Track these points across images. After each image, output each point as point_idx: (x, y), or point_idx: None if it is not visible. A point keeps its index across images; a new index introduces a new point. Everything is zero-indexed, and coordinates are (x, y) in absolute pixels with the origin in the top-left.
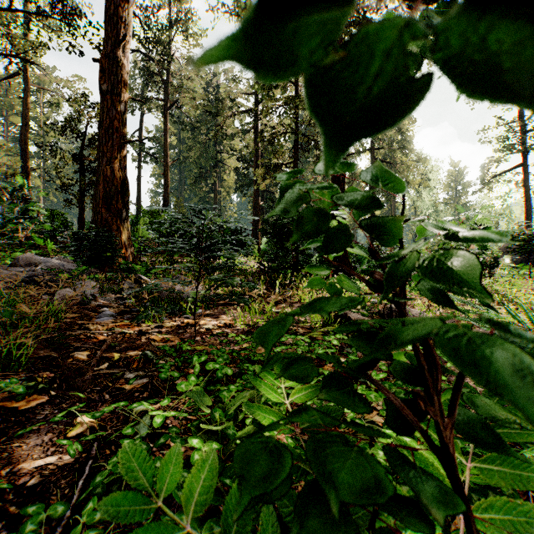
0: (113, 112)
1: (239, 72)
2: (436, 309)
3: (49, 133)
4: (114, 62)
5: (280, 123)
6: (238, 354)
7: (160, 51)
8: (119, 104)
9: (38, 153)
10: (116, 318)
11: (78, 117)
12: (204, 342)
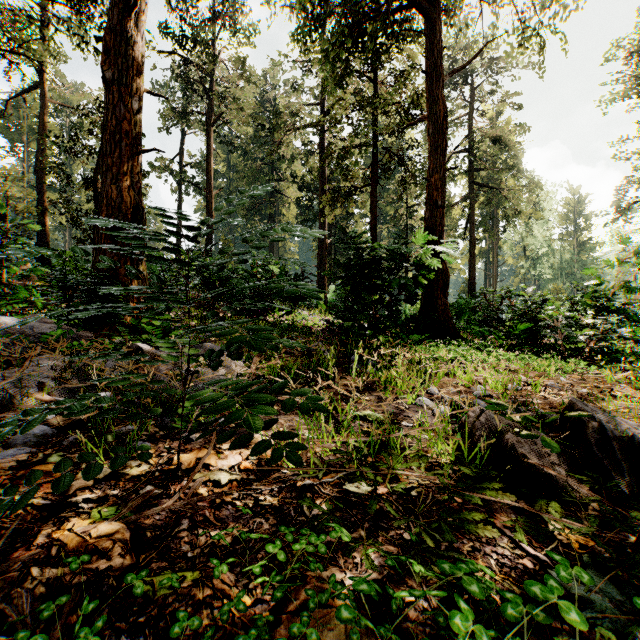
0: (121, 109)
1: (301, 77)
2: (639, 408)
3: (77, 162)
4: (123, 39)
5: (354, 135)
6: (265, 639)
7: (202, 52)
8: (130, 99)
9: (64, 186)
10: (46, 444)
11: (91, 130)
12: (193, 543)
